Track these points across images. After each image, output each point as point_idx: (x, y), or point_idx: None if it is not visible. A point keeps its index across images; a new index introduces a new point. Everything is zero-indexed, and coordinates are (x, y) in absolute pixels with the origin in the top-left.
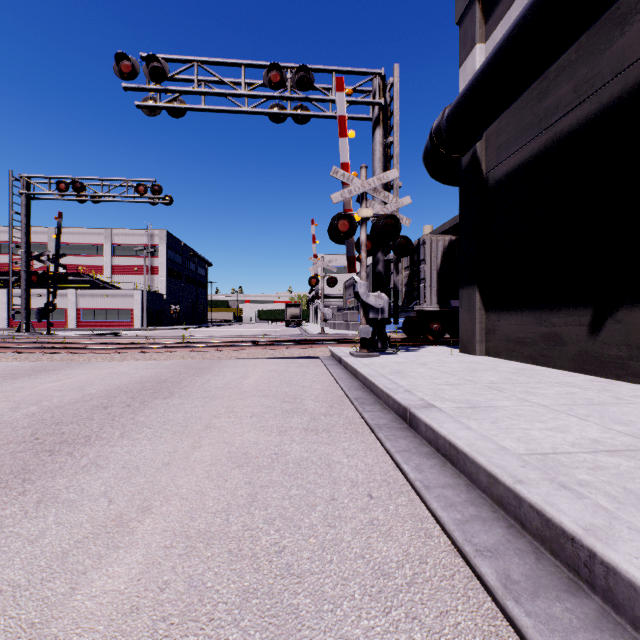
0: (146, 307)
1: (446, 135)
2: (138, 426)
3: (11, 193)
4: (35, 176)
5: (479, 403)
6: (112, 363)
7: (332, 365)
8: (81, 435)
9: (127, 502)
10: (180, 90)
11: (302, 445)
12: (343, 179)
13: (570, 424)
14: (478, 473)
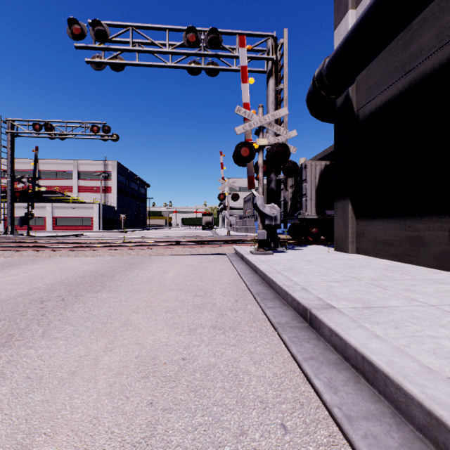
0: (102, 216)
1: (326, 79)
2: (62, 323)
3: None
4: (17, 119)
5: (372, 302)
6: (66, 259)
7: (236, 261)
8: (6, 333)
9: (7, 437)
10: (119, 48)
11: (210, 347)
12: (245, 115)
13: None
14: (409, 404)
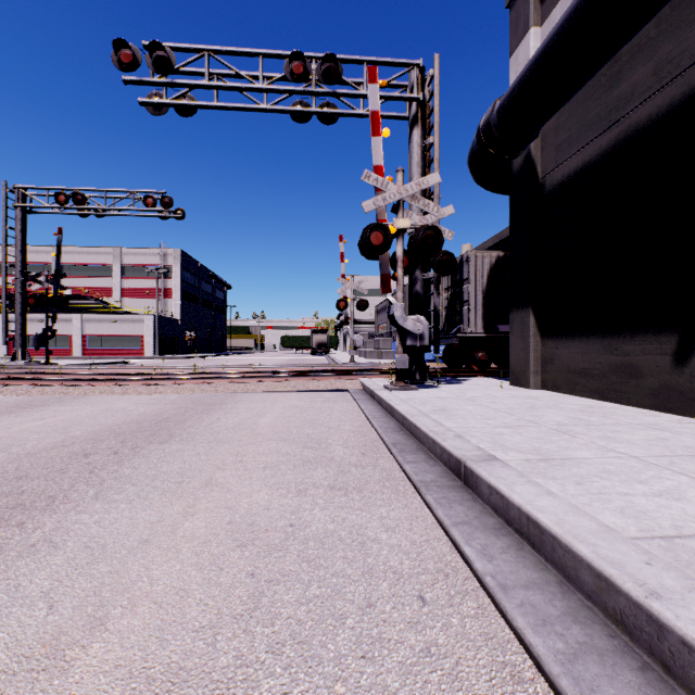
0: (158, 333)
1: (497, 132)
2: (120, 482)
3: (5, 206)
4: (31, 187)
5: (552, 453)
6: (110, 397)
7: (363, 400)
8: (44, 495)
9: (74, 609)
10: (189, 83)
11: (327, 511)
12: (376, 184)
13: (682, 486)
14: (578, 568)
